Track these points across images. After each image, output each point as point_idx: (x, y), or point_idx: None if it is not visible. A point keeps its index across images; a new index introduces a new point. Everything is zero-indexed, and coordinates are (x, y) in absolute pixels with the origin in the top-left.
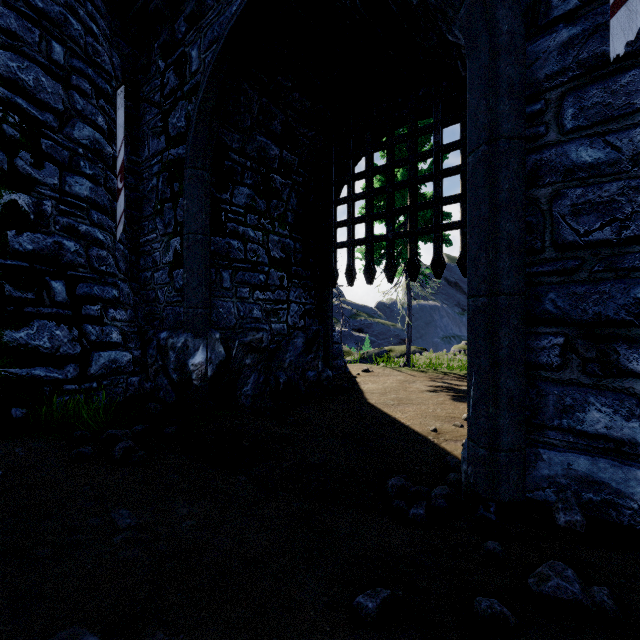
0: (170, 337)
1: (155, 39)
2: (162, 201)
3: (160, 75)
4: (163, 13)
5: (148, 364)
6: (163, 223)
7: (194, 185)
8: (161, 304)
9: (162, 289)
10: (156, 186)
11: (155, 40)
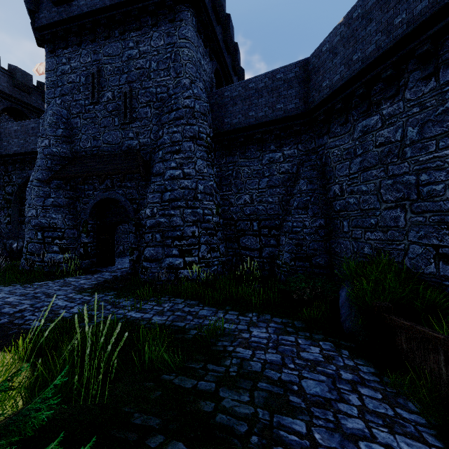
0: (7, 241)
1: (1, 165)
2: (4, 207)
3: (3, 175)
4: (5, 165)
5: (0, 247)
6: (4, 213)
7: (14, 208)
8: (3, 233)
9: (4, 229)
10: (1, 203)
11: (1, 165)
